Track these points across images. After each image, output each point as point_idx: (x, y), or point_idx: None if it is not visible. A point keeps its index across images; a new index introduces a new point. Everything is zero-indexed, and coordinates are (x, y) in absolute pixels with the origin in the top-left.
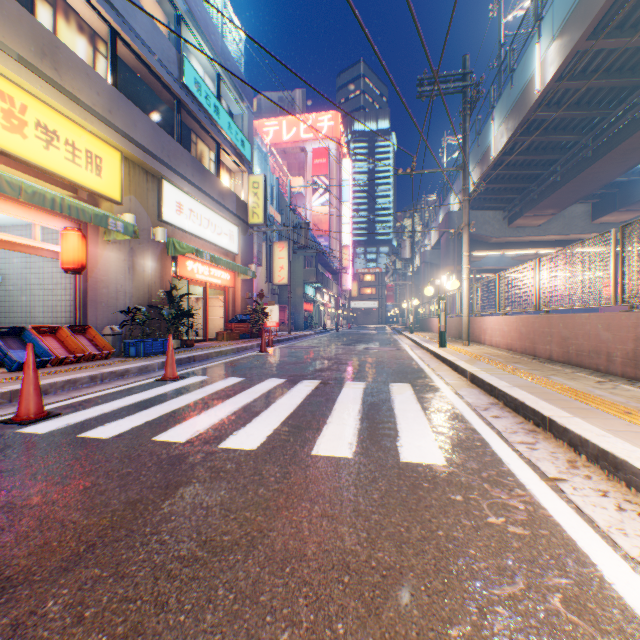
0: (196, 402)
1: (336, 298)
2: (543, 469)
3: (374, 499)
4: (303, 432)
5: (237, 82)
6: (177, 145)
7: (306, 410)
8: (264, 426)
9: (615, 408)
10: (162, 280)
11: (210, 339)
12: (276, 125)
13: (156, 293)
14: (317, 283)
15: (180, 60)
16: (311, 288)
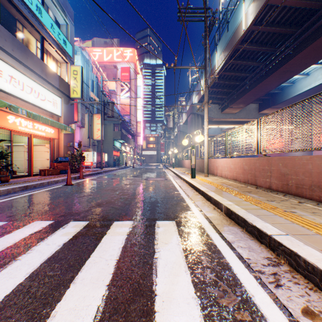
0: None
1: (134, 149)
2: None
3: None
4: None
5: None
6: None
7: None
8: None
9: None
10: None
11: (35, 174)
12: (100, 51)
13: None
14: (121, 140)
15: None
16: (118, 143)
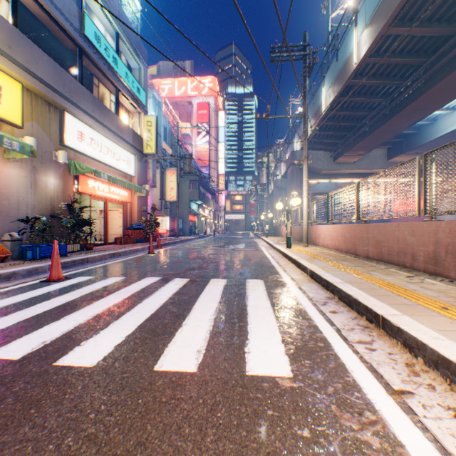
0: (64, 305)
1: (214, 212)
2: (387, 378)
3: (207, 446)
4: (155, 338)
5: (134, 42)
6: (78, 84)
7: (167, 310)
8: (118, 332)
9: (432, 303)
10: (64, 195)
11: (110, 243)
12: (170, 84)
13: (59, 205)
14: (199, 200)
15: (81, 15)
16: (195, 204)
